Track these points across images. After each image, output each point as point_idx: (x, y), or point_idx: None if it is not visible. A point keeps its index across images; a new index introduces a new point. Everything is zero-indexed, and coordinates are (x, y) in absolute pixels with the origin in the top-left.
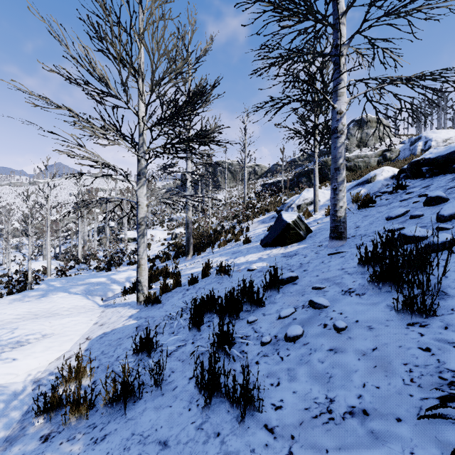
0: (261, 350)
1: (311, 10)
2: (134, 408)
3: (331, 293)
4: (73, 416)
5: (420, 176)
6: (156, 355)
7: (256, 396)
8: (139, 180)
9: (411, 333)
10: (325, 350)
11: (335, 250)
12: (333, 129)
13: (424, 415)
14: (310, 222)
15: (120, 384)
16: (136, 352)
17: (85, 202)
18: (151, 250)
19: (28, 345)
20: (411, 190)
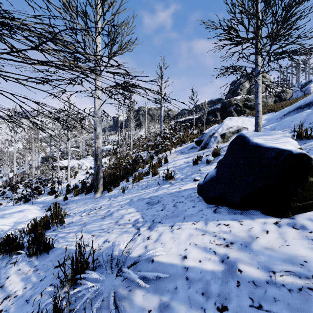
0: None
1: None
2: None
3: None
4: None
5: None
6: None
7: None
8: None
9: None
10: None
11: None
12: None
13: None
14: None
15: None
16: None
17: None
18: (76, 178)
19: None
20: None
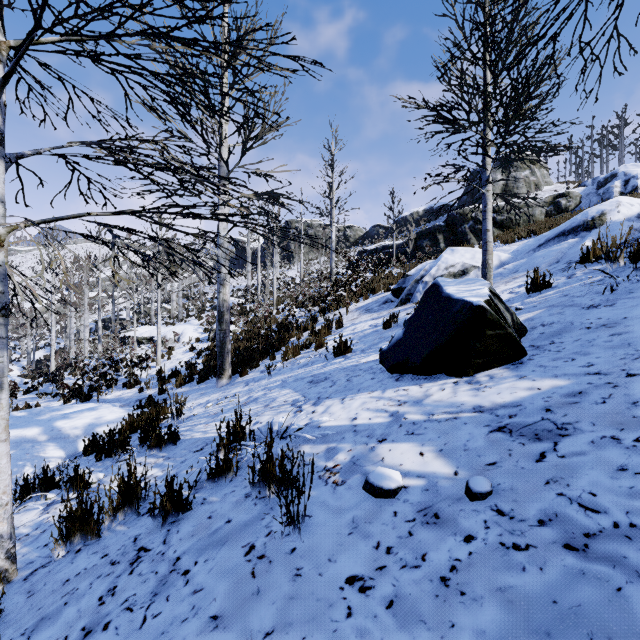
0: None
1: None
2: None
3: None
4: None
5: None
6: None
7: None
8: None
9: None
10: None
11: None
12: None
13: None
14: None
15: None
16: None
17: None
18: (172, 359)
19: None
20: None
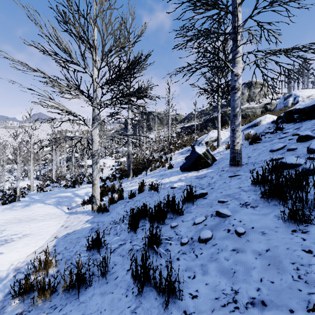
0: (181, 249)
1: (216, 1)
2: (85, 293)
3: (232, 206)
4: (40, 299)
5: (292, 121)
6: (103, 251)
7: (177, 286)
8: (93, 124)
9: (295, 237)
10: (229, 250)
11: (233, 174)
12: (232, 86)
13: (313, 309)
14: (215, 154)
15: (75, 275)
16: (89, 248)
17: (55, 139)
18: (104, 173)
19: (12, 242)
20: (286, 131)
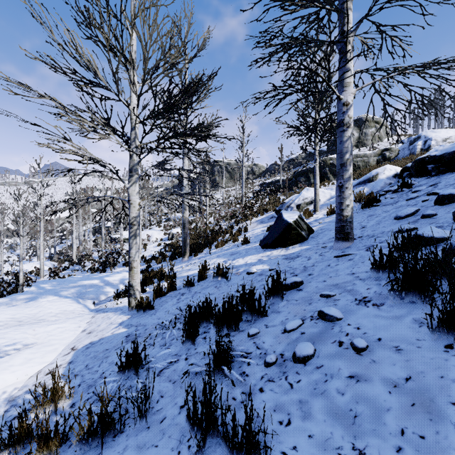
0: (266, 372)
1: None
2: (113, 445)
3: (343, 303)
4: (41, 454)
5: (425, 174)
6: (144, 372)
7: (261, 438)
8: (131, 177)
9: (452, 358)
10: (344, 377)
11: (341, 252)
12: (338, 121)
13: None
14: (311, 222)
15: (97, 415)
16: (121, 369)
17: (73, 200)
18: (147, 251)
19: (5, 357)
20: (417, 188)
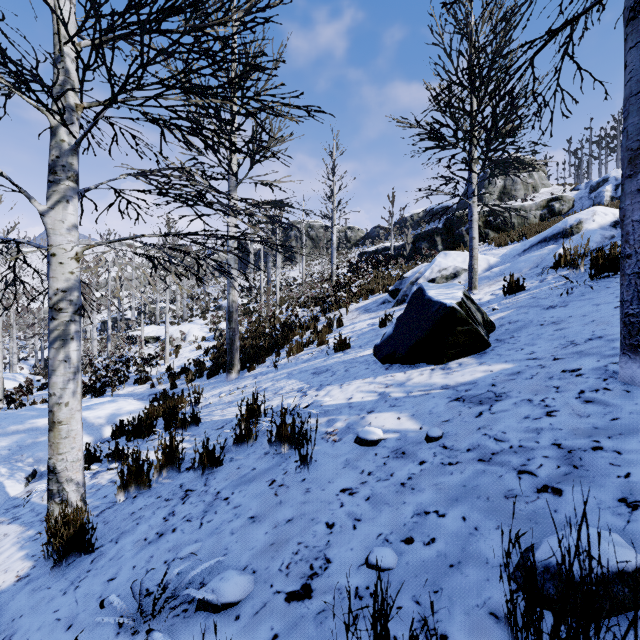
0: None
1: None
2: None
3: None
4: None
5: None
6: None
7: None
8: (52, 186)
9: None
10: None
11: None
12: None
13: None
14: None
15: None
16: None
17: None
18: (180, 357)
19: None
20: None
